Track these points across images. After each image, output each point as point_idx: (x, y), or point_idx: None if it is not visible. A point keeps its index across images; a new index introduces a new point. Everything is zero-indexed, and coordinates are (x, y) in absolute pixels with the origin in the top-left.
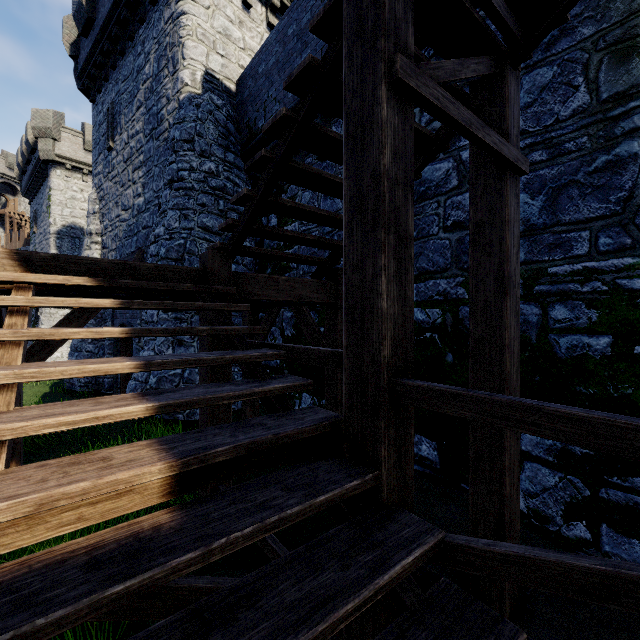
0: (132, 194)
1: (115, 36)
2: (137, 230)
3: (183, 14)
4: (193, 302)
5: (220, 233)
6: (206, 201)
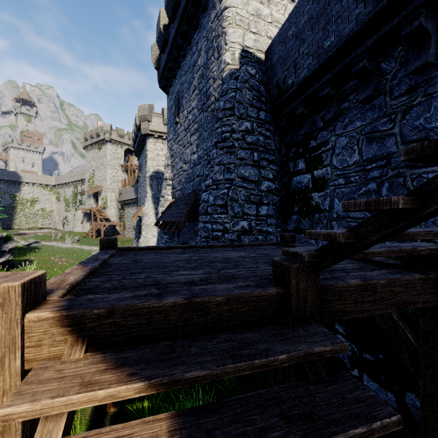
0: (189, 152)
1: (179, 46)
2: (193, 178)
3: (225, 9)
4: None
5: (254, 180)
6: (243, 155)
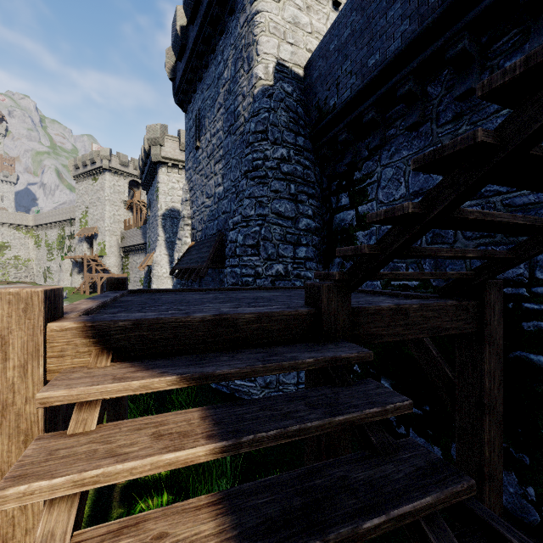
0: (214, 184)
1: (201, 53)
2: (217, 215)
3: (257, 13)
4: (330, 418)
5: (291, 217)
6: (278, 187)
